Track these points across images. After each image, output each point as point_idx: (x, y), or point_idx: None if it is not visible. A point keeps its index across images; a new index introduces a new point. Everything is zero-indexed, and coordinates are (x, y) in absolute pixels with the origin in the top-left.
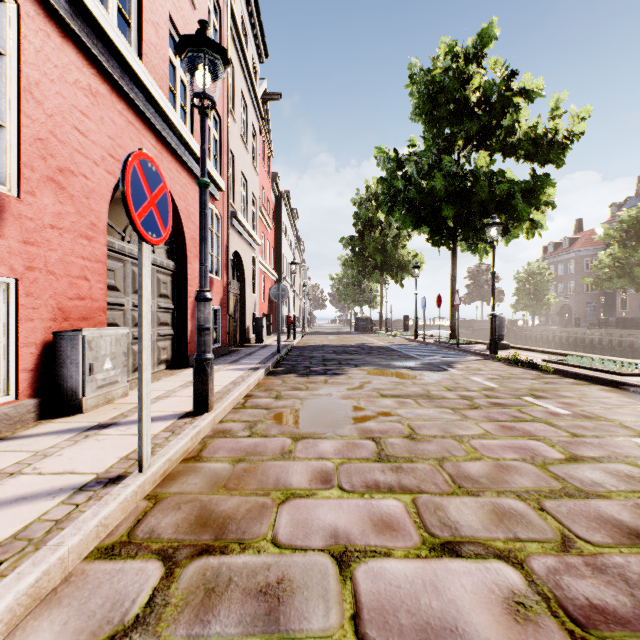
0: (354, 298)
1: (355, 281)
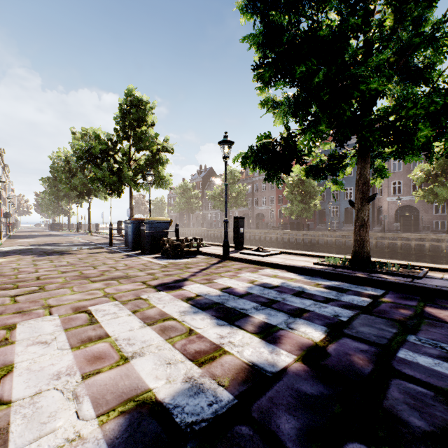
0: (54, 210)
1: (52, 202)
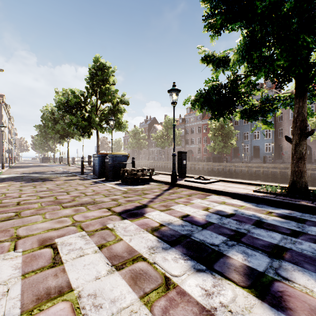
0: (44, 148)
1: (42, 142)
